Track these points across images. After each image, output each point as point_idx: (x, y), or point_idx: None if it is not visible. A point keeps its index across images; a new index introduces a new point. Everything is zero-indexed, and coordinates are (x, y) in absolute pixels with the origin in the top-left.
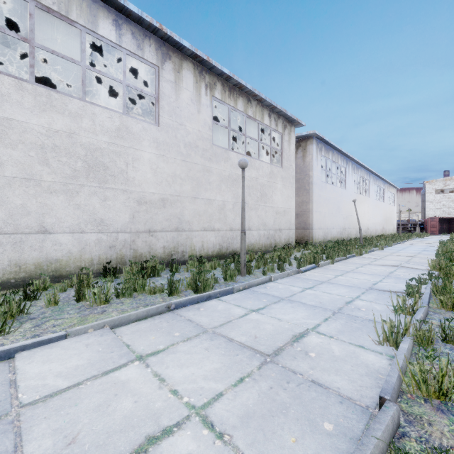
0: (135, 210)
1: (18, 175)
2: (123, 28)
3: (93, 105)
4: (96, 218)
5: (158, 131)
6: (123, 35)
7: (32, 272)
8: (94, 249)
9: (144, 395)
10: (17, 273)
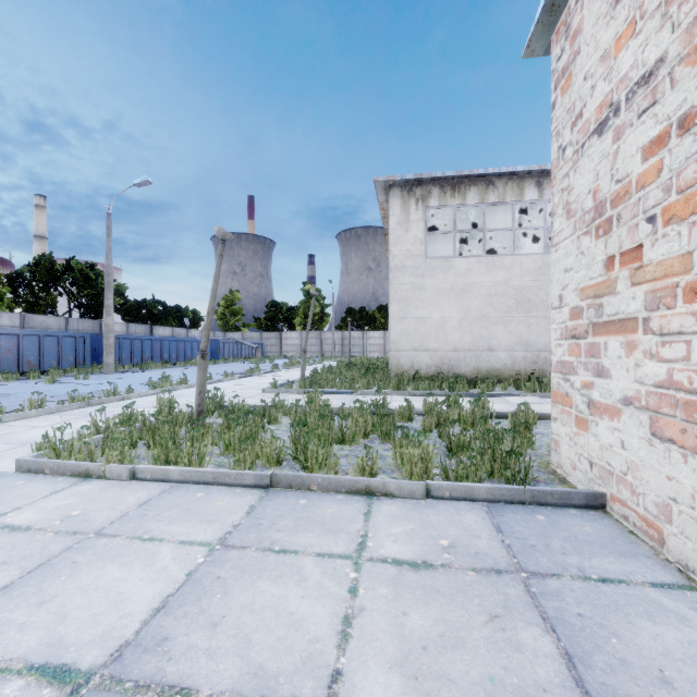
0: None
1: (477, 315)
2: (543, 183)
3: (520, 256)
4: (522, 340)
5: None
6: (544, 189)
7: (484, 375)
8: (521, 363)
9: None
10: (477, 375)
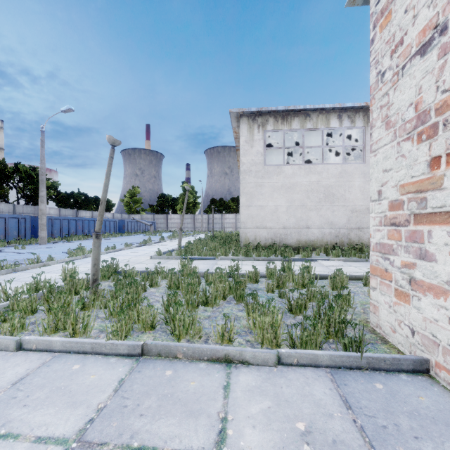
0: (350, 216)
1: (299, 204)
2: (342, 116)
3: (327, 165)
4: (329, 221)
5: (364, 166)
6: (343, 120)
7: (304, 245)
8: (328, 237)
9: (355, 269)
10: (299, 244)
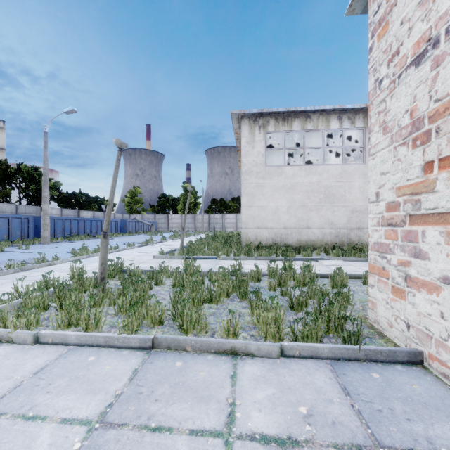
0: (350, 216)
1: (299, 205)
2: (342, 118)
3: (328, 165)
4: (329, 221)
5: (364, 167)
6: (343, 122)
7: (304, 245)
8: (328, 237)
9: (355, 269)
10: (299, 244)
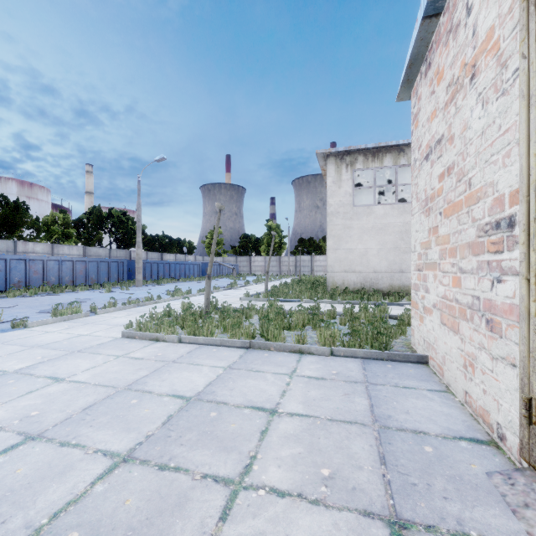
0: None
1: (391, 247)
2: None
3: None
4: None
5: None
6: None
7: (397, 290)
8: None
9: None
10: (391, 290)
